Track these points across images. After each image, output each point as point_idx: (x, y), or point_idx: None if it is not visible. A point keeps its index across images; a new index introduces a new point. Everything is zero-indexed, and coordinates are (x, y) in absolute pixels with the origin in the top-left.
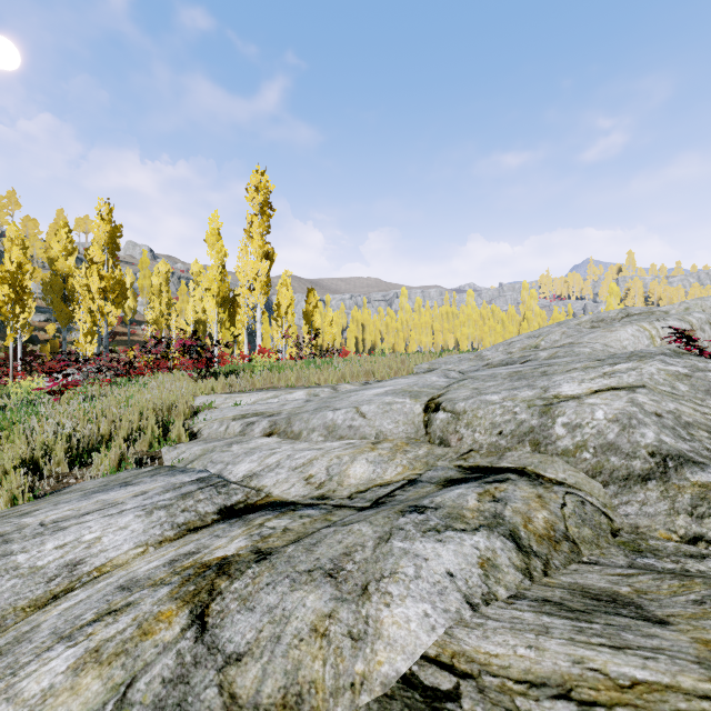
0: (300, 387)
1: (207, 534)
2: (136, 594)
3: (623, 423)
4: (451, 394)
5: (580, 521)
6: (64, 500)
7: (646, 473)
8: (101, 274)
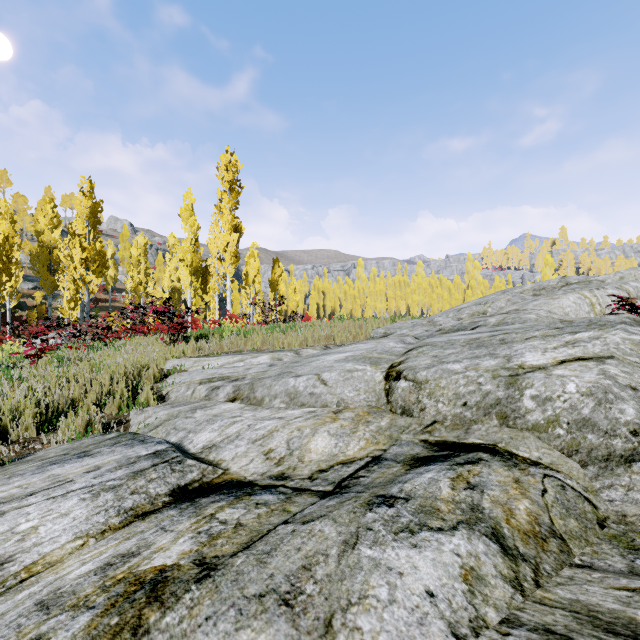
0: (265, 351)
1: (153, 524)
2: (51, 621)
3: (598, 398)
4: (411, 362)
5: (564, 511)
6: (20, 472)
7: (629, 454)
8: (83, 246)
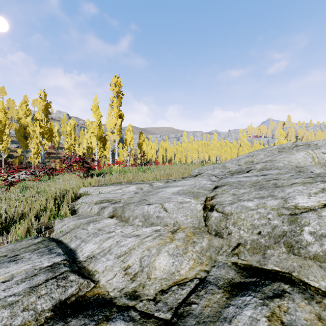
0: (133, 183)
1: None
2: None
3: None
4: (219, 198)
5: None
6: None
7: None
8: (41, 125)
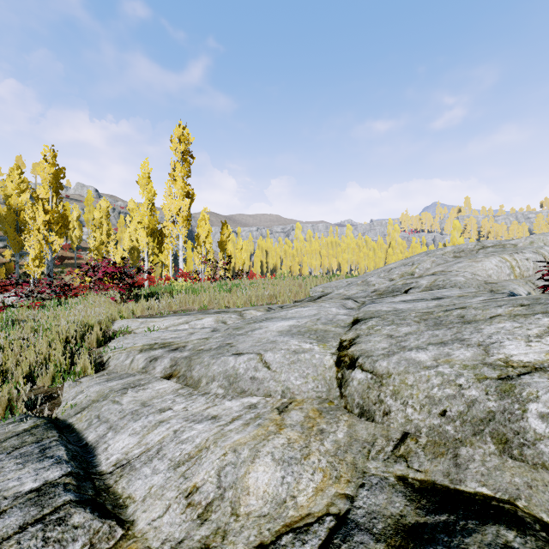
0: (210, 311)
1: None
2: None
3: None
4: (365, 344)
5: None
6: None
7: None
8: (46, 209)
